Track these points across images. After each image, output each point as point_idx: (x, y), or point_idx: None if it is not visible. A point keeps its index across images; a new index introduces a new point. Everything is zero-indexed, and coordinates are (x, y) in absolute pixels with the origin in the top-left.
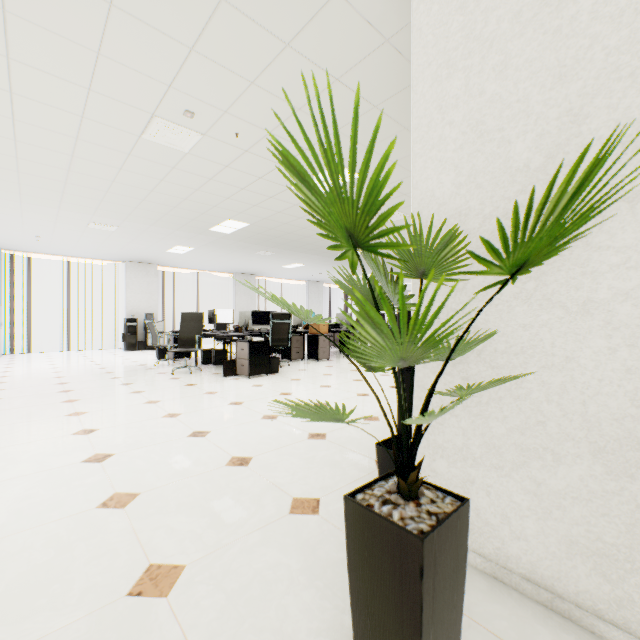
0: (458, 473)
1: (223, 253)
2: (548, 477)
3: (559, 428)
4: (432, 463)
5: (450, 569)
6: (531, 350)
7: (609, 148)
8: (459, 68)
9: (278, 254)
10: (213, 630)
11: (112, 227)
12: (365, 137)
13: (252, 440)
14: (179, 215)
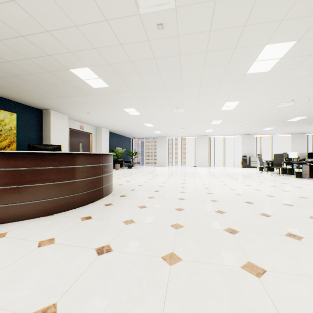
0: None
1: (288, 127)
2: None
3: None
4: None
5: None
6: None
7: None
8: None
9: None
10: None
11: (246, 126)
12: None
13: None
14: (274, 119)
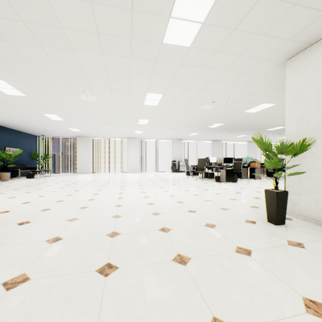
0: (296, 198)
1: (209, 134)
2: (317, 196)
3: (319, 185)
4: (290, 196)
5: (283, 199)
6: (313, 168)
7: (304, 140)
8: (297, 103)
9: (234, 132)
10: (238, 214)
11: (174, 130)
12: (276, 95)
13: (234, 196)
14: (198, 124)
